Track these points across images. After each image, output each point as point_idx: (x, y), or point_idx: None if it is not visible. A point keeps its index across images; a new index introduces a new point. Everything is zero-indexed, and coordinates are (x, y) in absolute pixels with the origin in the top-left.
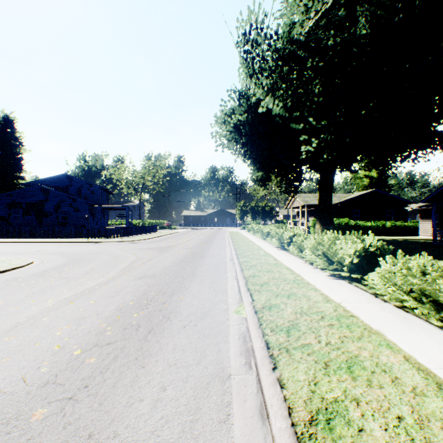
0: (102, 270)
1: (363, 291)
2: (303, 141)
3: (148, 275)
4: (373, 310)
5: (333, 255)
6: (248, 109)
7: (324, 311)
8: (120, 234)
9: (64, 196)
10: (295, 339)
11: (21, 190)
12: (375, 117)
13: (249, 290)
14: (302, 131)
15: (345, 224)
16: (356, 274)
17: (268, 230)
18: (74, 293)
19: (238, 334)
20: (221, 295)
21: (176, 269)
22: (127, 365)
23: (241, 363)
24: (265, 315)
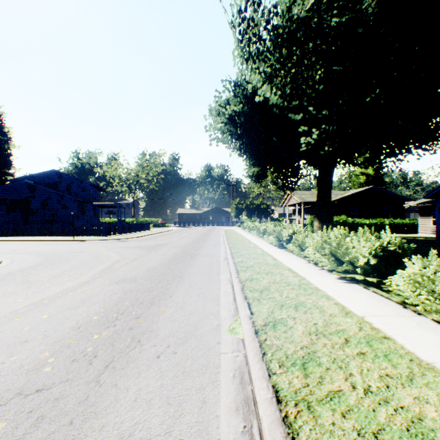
0: (76, 273)
1: (386, 299)
2: (302, 133)
3: (128, 279)
4: (409, 328)
5: (344, 255)
6: (243, 100)
7: (346, 330)
8: (109, 232)
9: (51, 192)
10: (317, 382)
11: (6, 186)
12: (381, 104)
13: (246, 298)
14: (300, 123)
15: (343, 222)
16: (371, 277)
17: (265, 227)
18: (28, 303)
19: (232, 369)
20: (211, 304)
21: (162, 271)
22: (49, 439)
23: (238, 430)
24: (269, 337)
